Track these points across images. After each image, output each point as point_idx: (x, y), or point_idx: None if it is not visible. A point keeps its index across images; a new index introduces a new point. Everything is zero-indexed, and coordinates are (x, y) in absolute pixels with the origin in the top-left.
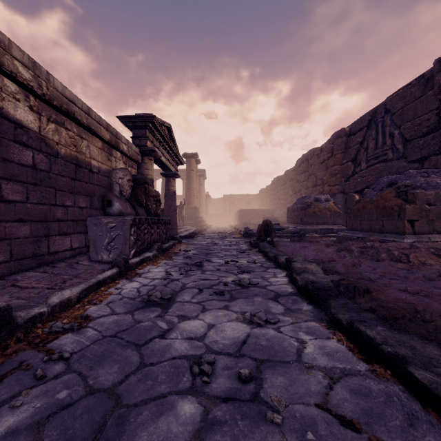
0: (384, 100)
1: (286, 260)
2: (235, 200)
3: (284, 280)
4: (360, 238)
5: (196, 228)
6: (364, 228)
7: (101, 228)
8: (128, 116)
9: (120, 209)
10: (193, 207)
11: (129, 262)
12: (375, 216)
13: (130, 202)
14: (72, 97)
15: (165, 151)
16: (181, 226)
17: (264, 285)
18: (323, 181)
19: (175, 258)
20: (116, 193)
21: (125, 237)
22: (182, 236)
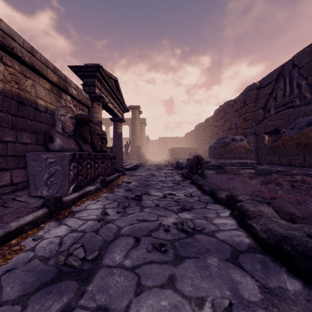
0: (292, 58)
1: (228, 197)
2: (167, 141)
3: (232, 223)
4: (280, 171)
5: (138, 161)
6: (283, 162)
7: (40, 163)
8: (78, 66)
9: (61, 145)
10: (137, 146)
11: (64, 200)
12: (296, 152)
13: (75, 139)
14: (9, 31)
15: (113, 99)
16: (127, 160)
17: (212, 231)
18: (237, 125)
19: (116, 191)
20: (59, 129)
21: (64, 172)
22: (127, 168)
